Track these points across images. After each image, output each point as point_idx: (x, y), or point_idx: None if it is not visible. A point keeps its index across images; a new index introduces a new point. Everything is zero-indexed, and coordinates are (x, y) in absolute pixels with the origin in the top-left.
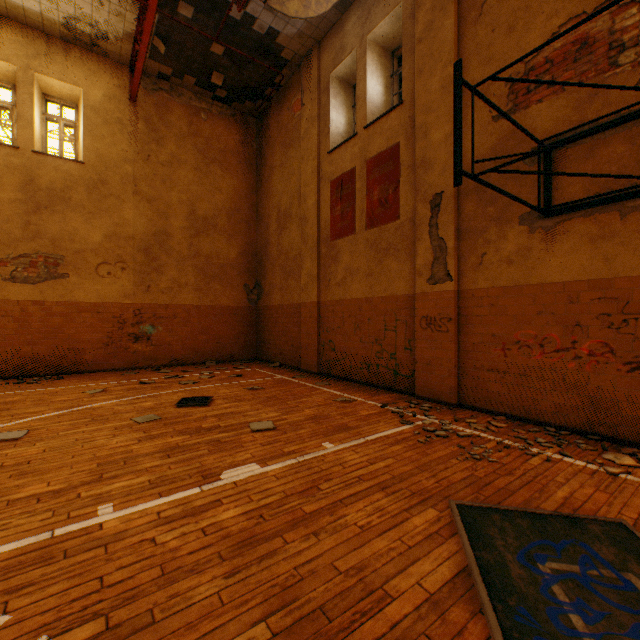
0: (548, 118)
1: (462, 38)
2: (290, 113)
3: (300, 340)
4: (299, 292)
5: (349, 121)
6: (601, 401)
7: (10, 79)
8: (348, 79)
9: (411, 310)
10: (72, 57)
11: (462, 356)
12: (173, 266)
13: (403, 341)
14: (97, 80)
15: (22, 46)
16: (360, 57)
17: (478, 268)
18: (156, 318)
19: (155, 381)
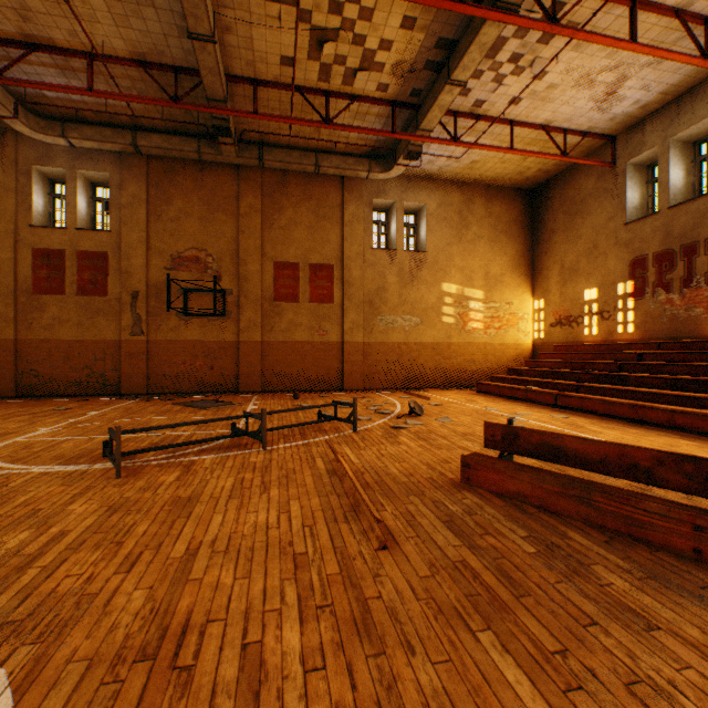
0: (187, 279)
1: (150, 223)
2: None
3: None
4: None
5: (47, 204)
6: (204, 381)
7: None
8: (48, 174)
9: (118, 349)
10: None
11: (150, 371)
12: None
13: (112, 366)
14: None
15: None
16: (72, 179)
17: (159, 331)
18: None
19: None
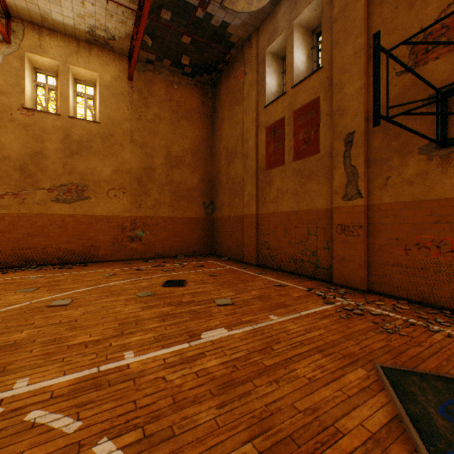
0: (444, 71)
1: (370, 15)
2: (235, 80)
3: (243, 241)
4: (242, 207)
5: (279, 83)
6: None
7: (55, 70)
8: (278, 53)
9: (328, 220)
10: (92, 53)
11: (370, 254)
12: (156, 190)
13: (322, 243)
14: (108, 67)
15: (62, 48)
16: (288, 36)
17: (383, 188)
18: (145, 226)
19: (146, 268)
